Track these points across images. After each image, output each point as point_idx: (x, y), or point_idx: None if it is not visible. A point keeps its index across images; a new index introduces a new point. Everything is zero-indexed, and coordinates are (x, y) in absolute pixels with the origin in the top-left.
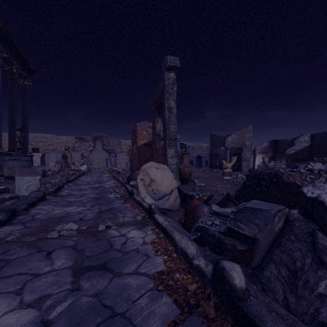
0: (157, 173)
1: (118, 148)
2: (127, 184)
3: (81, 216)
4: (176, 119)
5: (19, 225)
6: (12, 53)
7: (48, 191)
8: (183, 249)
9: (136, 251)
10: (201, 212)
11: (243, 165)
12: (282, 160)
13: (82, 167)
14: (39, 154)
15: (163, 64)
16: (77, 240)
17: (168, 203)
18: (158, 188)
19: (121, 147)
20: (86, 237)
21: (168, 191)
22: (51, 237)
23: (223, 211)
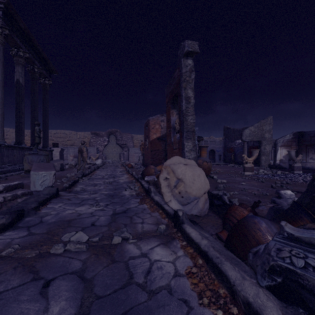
0: (185, 171)
1: (131, 143)
2: (142, 180)
3: (93, 220)
4: (193, 110)
5: (23, 230)
6: (34, 54)
7: (62, 186)
8: (253, 306)
9: (167, 291)
10: (256, 229)
11: (262, 159)
12: (308, 154)
13: (97, 161)
14: (58, 149)
15: (180, 51)
16: (85, 260)
17: (197, 207)
18: (188, 191)
19: (133, 142)
20: (97, 255)
21: (200, 195)
22: (54, 253)
23: (310, 238)
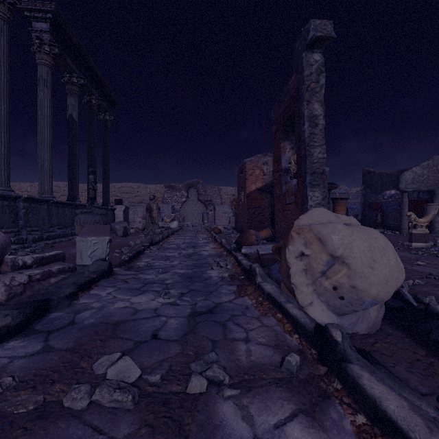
0: (352, 241)
1: (218, 199)
2: (237, 252)
3: (156, 326)
4: (323, 137)
5: (39, 337)
6: (90, 80)
7: (120, 260)
8: None
9: None
10: None
11: (436, 221)
12: None
13: (172, 224)
14: (122, 207)
15: (300, 41)
16: None
17: (367, 319)
18: (358, 286)
19: (221, 197)
20: (152, 431)
21: (388, 295)
22: (70, 407)
23: None
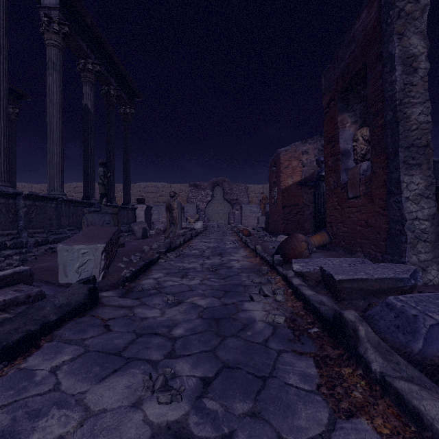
0: None
1: (245, 198)
2: (284, 267)
3: None
4: (426, 89)
5: None
6: (108, 68)
7: (120, 275)
8: None
9: None
10: None
11: None
12: None
13: (196, 225)
14: (143, 206)
15: None
16: None
17: None
18: None
19: (248, 195)
20: None
21: None
22: None
23: None
